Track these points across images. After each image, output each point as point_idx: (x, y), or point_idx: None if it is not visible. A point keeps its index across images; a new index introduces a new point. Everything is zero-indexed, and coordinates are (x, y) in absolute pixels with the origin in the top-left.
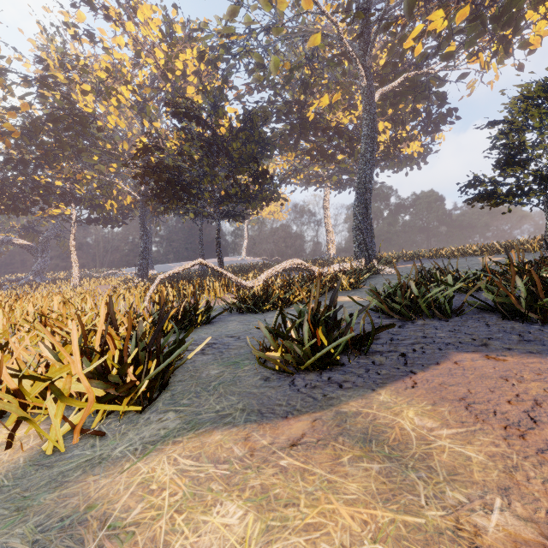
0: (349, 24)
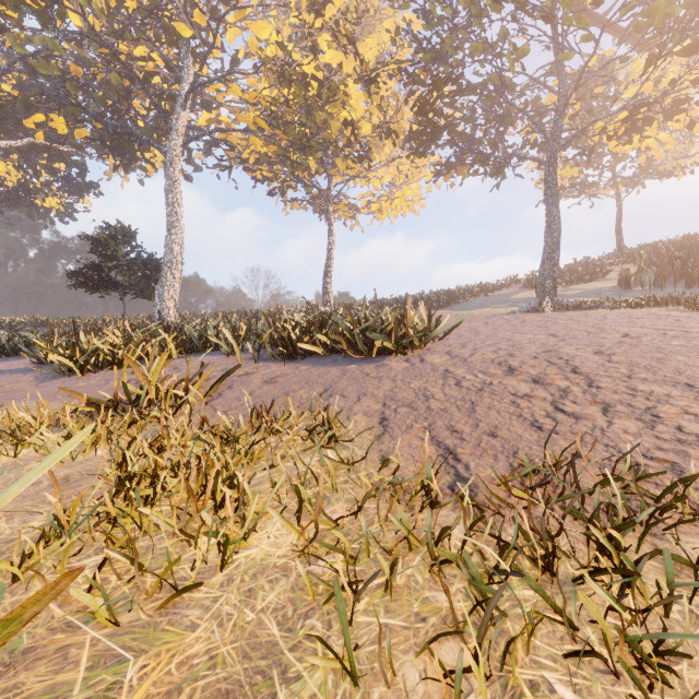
0: None
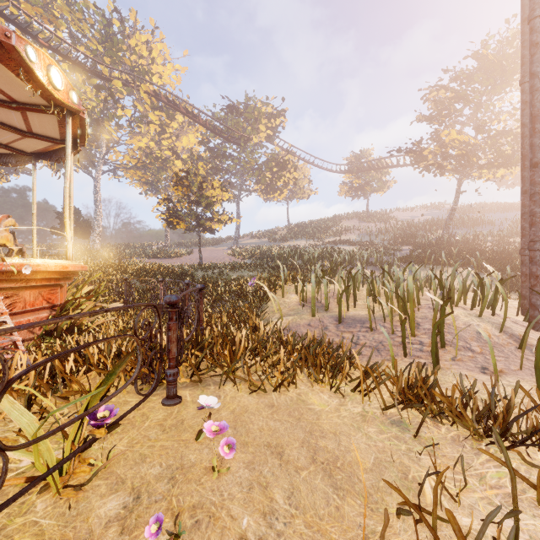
0: None
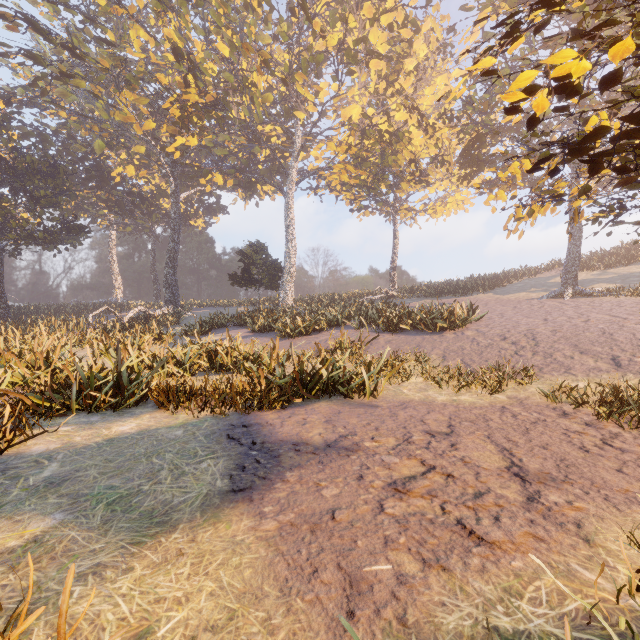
0: (168, 155)
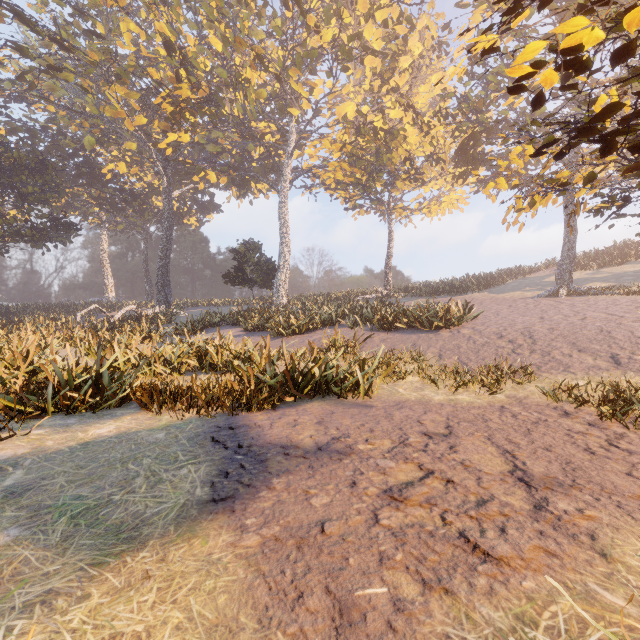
0: (160, 151)
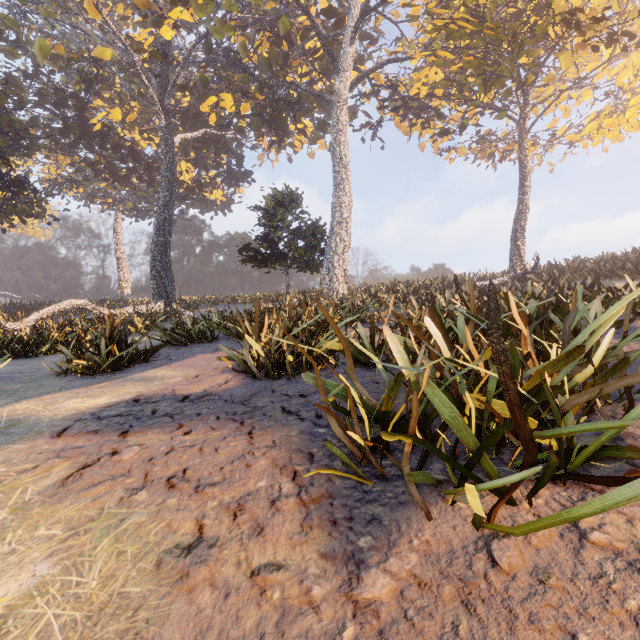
0: (146, 60)
